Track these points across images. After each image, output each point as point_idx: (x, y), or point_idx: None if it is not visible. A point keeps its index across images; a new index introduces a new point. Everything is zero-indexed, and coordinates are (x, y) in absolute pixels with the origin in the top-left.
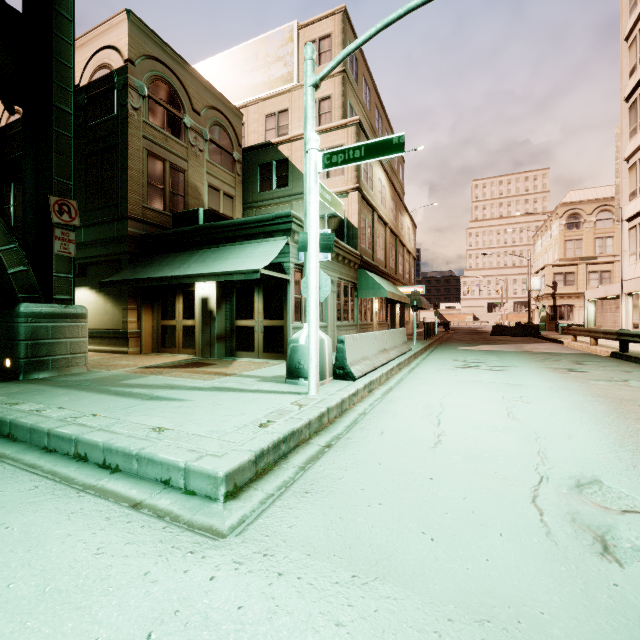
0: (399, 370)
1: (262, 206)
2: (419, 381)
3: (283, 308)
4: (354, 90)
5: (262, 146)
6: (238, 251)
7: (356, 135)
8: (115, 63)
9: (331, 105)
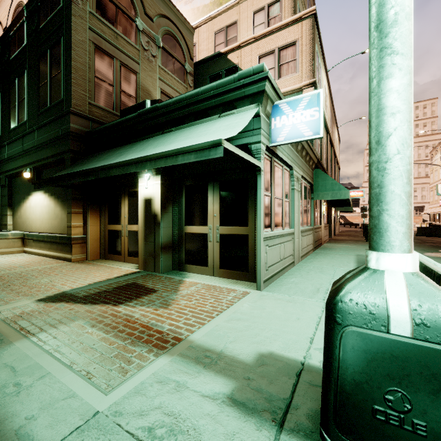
0: None
1: None
2: None
3: (247, 210)
4: None
5: (212, 57)
6: (187, 132)
7: (311, 27)
8: None
9: (280, 8)
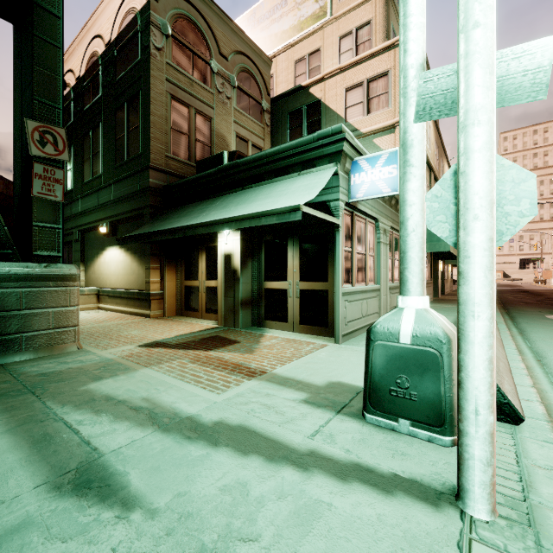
0: None
1: None
2: None
3: (327, 266)
4: (397, 13)
5: (292, 92)
6: (267, 190)
7: None
8: (139, 4)
9: (371, 31)
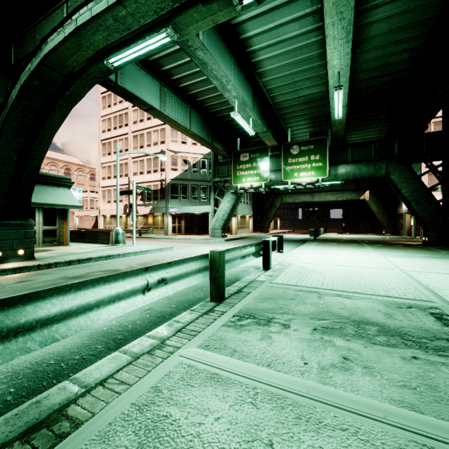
0: None
1: None
2: None
3: (57, 221)
4: None
5: None
6: (44, 190)
7: None
8: None
9: None
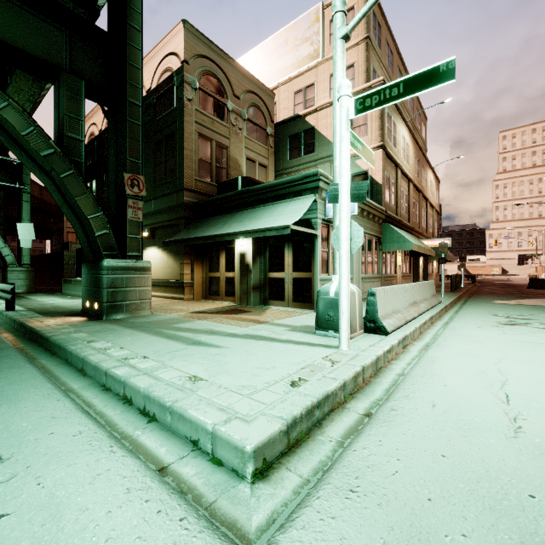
0: (431, 324)
1: (291, 172)
2: (460, 338)
3: (311, 261)
4: (377, 54)
5: (291, 119)
6: (270, 210)
7: None
8: (175, 66)
9: (355, 72)
